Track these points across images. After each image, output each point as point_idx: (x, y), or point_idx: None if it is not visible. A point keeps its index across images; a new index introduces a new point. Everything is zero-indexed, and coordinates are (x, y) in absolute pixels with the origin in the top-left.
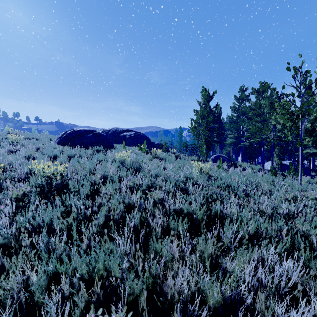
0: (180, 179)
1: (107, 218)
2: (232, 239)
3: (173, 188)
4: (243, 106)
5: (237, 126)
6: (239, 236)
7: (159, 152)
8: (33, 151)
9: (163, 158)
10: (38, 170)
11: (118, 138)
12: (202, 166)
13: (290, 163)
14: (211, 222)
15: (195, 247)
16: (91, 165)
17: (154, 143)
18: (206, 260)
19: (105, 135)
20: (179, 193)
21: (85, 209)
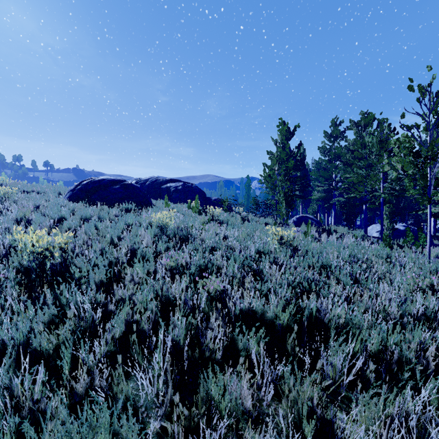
0: (250, 254)
1: (130, 326)
2: (345, 369)
3: (240, 272)
4: (336, 146)
5: (328, 175)
6: (359, 365)
7: (218, 212)
8: (28, 210)
9: (224, 221)
10: (23, 242)
11: (159, 191)
12: (283, 234)
13: (407, 228)
14: (302, 328)
15: (279, 380)
16: (114, 232)
17: (210, 199)
18: (305, 420)
19: (140, 187)
20: (248, 280)
21: (95, 309)
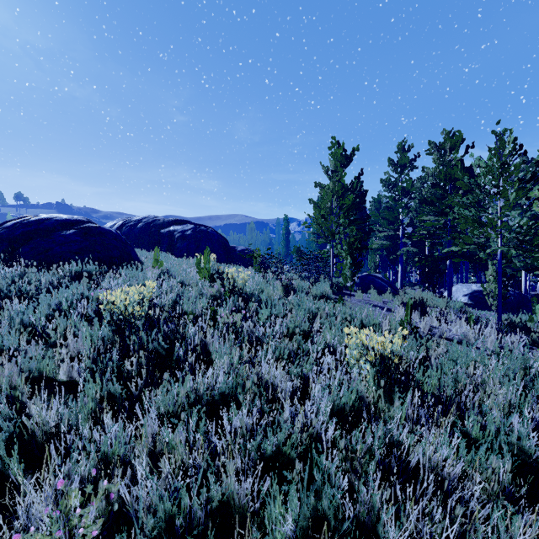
0: (319, 424)
1: None
2: None
3: None
4: (405, 178)
5: (394, 216)
6: None
7: (243, 280)
8: None
9: (254, 294)
10: None
11: (158, 238)
12: (385, 349)
13: (533, 299)
14: None
15: None
16: (3, 339)
17: (235, 250)
18: None
19: (115, 232)
20: None
21: None
